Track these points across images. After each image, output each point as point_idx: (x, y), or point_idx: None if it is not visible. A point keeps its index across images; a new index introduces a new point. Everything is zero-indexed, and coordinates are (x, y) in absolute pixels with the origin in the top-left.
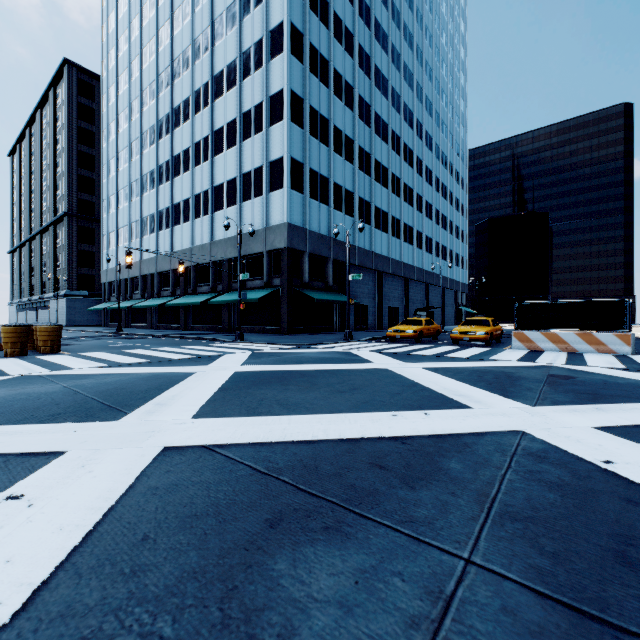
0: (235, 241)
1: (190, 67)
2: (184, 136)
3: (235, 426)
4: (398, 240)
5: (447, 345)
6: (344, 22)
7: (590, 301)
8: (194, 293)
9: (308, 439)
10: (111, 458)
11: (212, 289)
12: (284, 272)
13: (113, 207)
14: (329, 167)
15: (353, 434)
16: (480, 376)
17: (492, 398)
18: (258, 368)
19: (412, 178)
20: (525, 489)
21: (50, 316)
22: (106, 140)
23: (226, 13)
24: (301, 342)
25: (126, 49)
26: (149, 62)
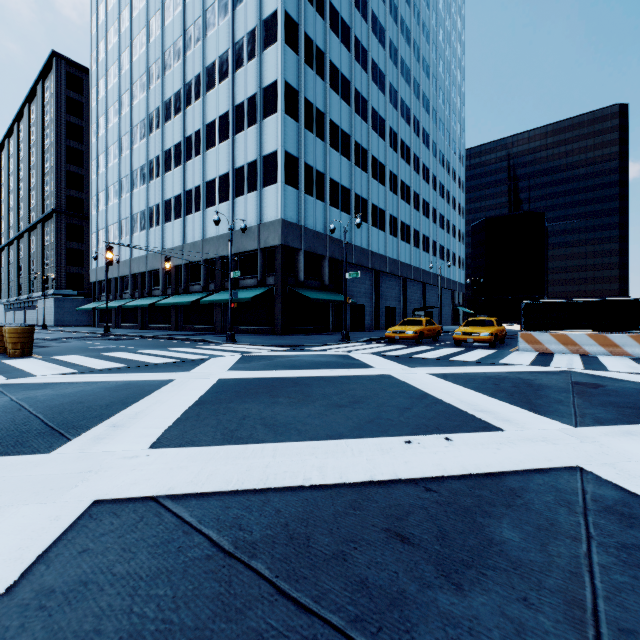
0: (227, 238)
1: (181, 59)
2: (175, 130)
3: (202, 461)
4: (395, 239)
5: (449, 347)
6: (340, 13)
7: (603, 300)
8: (185, 292)
9: (298, 484)
10: (7, 524)
11: (204, 288)
12: (278, 270)
13: (103, 204)
14: (325, 162)
15: (358, 475)
16: (496, 384)
17: (521, 415)
18: (245, 375)
19: (409, 176)
20: (635, 588)
21: (38, 316)
22: (95, 135)
23: (218, 2)
24: (295, 343)
25: (116, 41)
26: (139, 54)
